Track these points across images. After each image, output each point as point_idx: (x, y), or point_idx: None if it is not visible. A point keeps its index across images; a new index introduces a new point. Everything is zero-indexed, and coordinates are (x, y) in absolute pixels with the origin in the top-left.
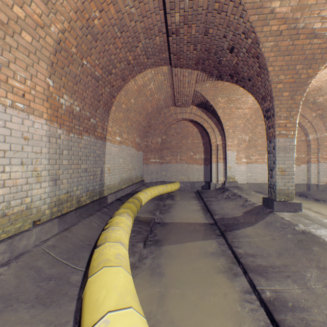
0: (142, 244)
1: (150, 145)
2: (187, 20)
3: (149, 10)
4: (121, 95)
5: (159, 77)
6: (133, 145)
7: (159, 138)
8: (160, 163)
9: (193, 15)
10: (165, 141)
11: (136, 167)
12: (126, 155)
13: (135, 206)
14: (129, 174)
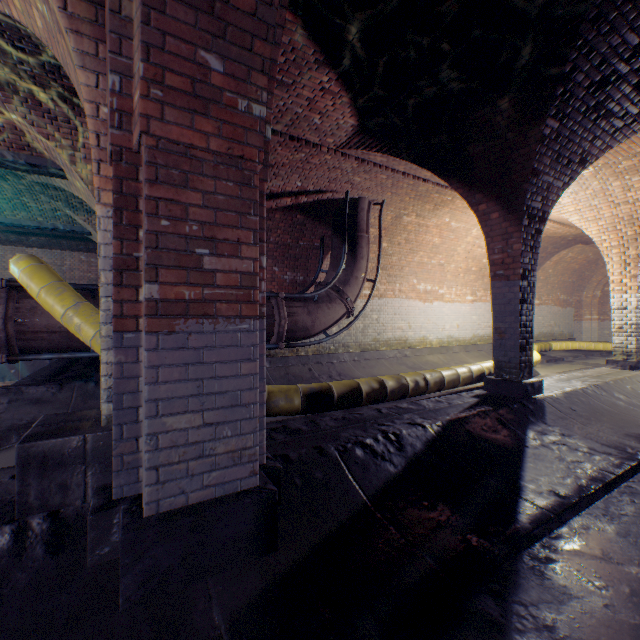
0: (544, 360)
1: (582, 300)
2: (577, 237)
3: (550, 240)
4: (538, 273)
5: (574, 249)
6: (554, 304)
7: (597, 290)
8: (599, 320)
9: (579, 236)
10: (608, 294)
11: (559, 324)
12: (546, 313)
13: (543, 345)
14: (548, 330)
